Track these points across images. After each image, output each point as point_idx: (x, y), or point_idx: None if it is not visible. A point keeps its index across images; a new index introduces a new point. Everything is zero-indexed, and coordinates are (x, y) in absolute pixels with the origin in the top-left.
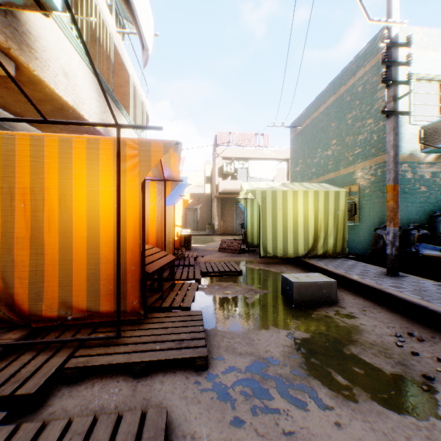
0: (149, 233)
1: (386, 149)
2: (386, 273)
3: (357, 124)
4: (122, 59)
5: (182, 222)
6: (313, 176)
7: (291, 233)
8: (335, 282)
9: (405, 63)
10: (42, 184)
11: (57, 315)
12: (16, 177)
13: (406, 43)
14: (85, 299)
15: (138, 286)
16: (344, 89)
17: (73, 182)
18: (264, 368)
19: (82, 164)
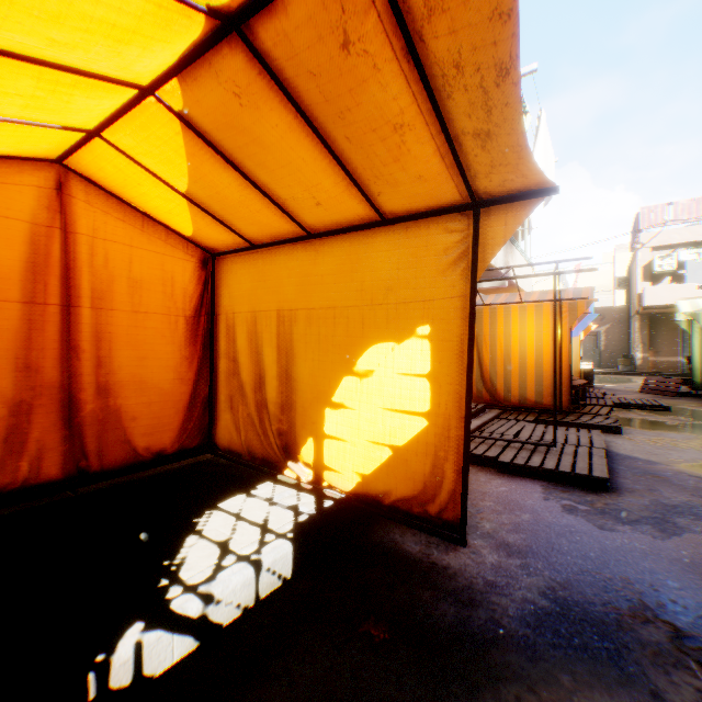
0: None
1: None
2: None
3: None
4: None
5: None
6: None
7: None
8: None
9: None
10: (509, 332)
11: (518, 402)
12: (496, 329)
13: None
14: (533, 396)
15: (567, 392)
16: None
17: (526, 330)
18: (664, 440)
19: (531, 319)
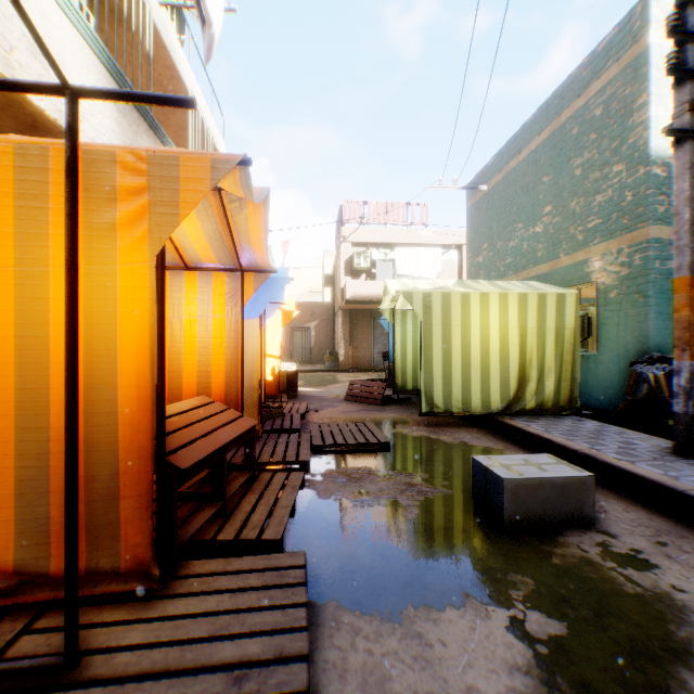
0: (211, 372)
1: (674, 207)
2: (674, 451)
3: (594, 175)
4: (171, 57)
5: (285, 350)
6: (509, 270)
7: (478, 371)
8: (591, 477)
9: None
10: None
11: None
12: None
13: None
14: (13, 542)
15: (150, 506)
16: (566, 115)
17: None
18: None
19: (4, 207)
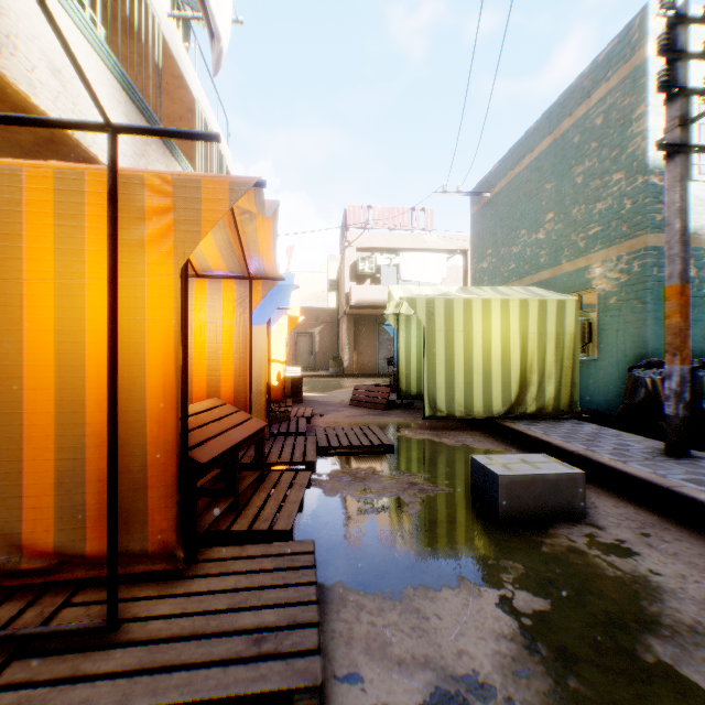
0: (221, 377)
1: (666, 217)
2: (666, 452)
3: (594, 183)
4: (179, 67)
5: (290, 356)
6: (512, 276)
7: (480, 376)
8: (581, 474)
9: (702, 54)
10: None
11: None
12: None
13: (704, 16)
14: (53, 527)
15: (174, 495)
16: (568, 123)
17: (25, 267)
18: None
19: (45, 226)
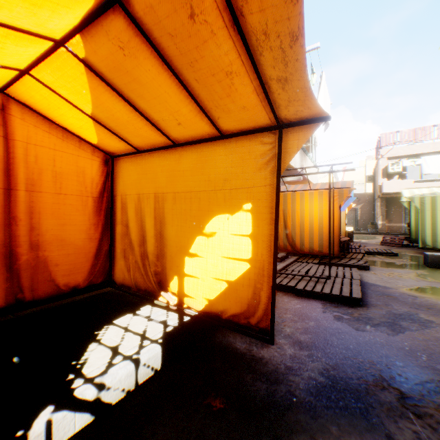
0: None
1: None
2: None
3: None
4: None
5: None
6: None
7: None
8: None
9: None
10: (303, 208)
11: (308, 251)
12: (295, 206)
13: None
14: (317, 247)
15: (337, 245)
16: None
17: (313, 207)
18: (394, 274)
19: (316, 200)
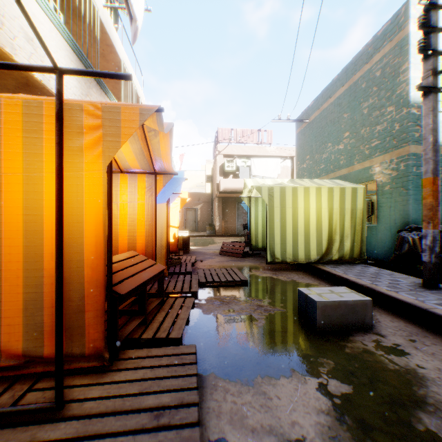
0: (136, 237)
1: (423, 134)
2: (423, 285)
3: (375, 113)
4: (111, 39)
5: (181, 223)
6: (322, 172)
7: (302, 236)
8: (370, 301)
9: None
10: None
11: None
12: None
13: None
14: (22, 337)
15: (103, 316)
16: (358, 75)
17: (3, 165)
18: None
19: (17, 137)
